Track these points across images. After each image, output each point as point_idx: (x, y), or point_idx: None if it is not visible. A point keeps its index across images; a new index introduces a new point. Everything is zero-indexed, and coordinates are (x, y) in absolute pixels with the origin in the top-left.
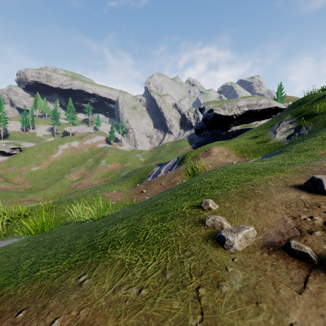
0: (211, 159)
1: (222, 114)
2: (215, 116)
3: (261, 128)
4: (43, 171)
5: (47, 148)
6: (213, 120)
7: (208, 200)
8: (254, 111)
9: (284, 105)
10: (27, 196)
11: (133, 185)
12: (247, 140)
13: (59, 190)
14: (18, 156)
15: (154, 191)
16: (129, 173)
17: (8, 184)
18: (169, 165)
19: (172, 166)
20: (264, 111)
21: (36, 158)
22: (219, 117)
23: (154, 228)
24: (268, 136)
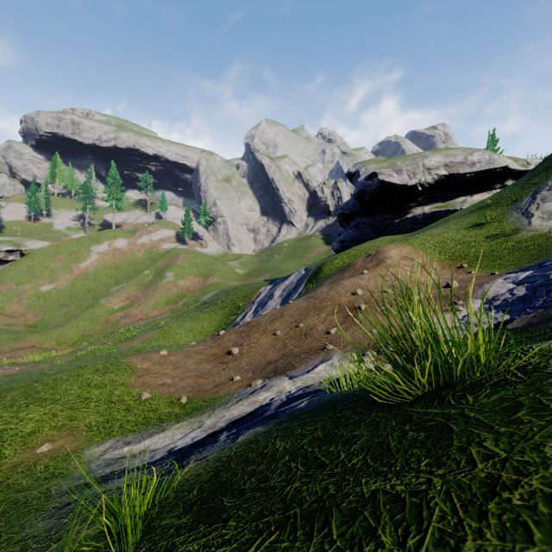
0: (388, 273)
1: (395, 183)
2: (381, 187)
3: (486, 206)
4: (60, 292)
5: (70, 251)
6: (377, 195)
7: None
8: (460, 176)
9: (520, 165)
10: (27, 340)
11: (221, 319)
12: (461, 232)
13: (88, 328)
14: (16, 264)
15: (258, 353)
16: (215, 296)
17: None
18: (290, 284)
19: (297, 286)
20: (479, 176)
21: (50, 269)
22: (390, 188)
23: None
24: (511, 222)
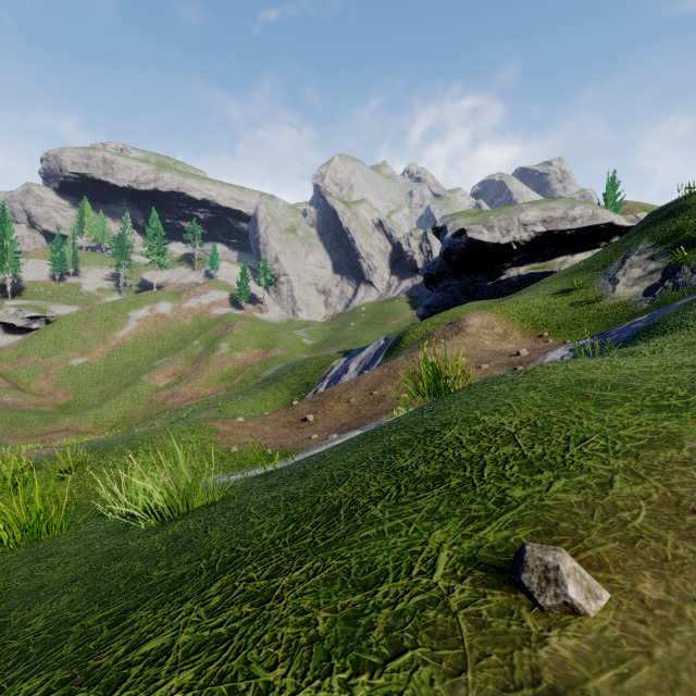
0: (466, 342)
1: (486, 241)
2: (470, 246)
3: (578, 270)
4: (94, 366)
5: (104, 317)
6: (466, 254)
7: (557, 562)
8: (559, 233)
9: (628, 220)
10: (60, 422)
11: (287, 397)
12: (547, 299)
13: (129, 409)
14: (42, 334)
15: (333, 418)
16: (279, 371)
17: (19, 394)
18: (367, 355)
19: (375, 358)
20: (581, 233)
21: (81, 339)
22: (480, 247)
23: None
24: (597, 289)
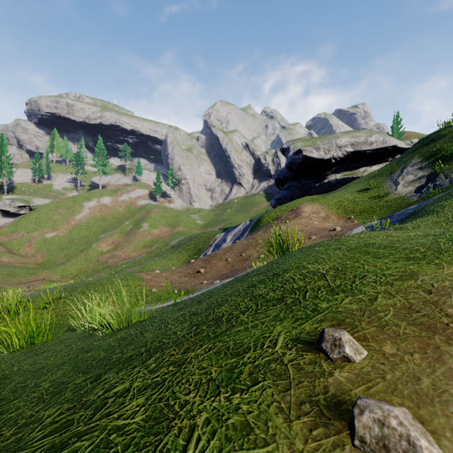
0: (301, 222)
1: (315, 157)
2: (304, 160)
3: (373, 176)
4: (61, 238)
5: (67, 206)
6: (302, 165)
7: (340, 336)
8: (362, 152)
9: (406, 144)
10: (39, 274)
11: (187, 258)
12: (354, 195)
13: (84, 266)
14: (27, 217)
15: (216, 271)
16: (181, 241)
17: (12, 256)
18: (238, 231)
19: (243, 232)
20: (376, 152)
21: (52, 220)
22: (311, 161)
23: (209, 411)
24: (385, 188)
